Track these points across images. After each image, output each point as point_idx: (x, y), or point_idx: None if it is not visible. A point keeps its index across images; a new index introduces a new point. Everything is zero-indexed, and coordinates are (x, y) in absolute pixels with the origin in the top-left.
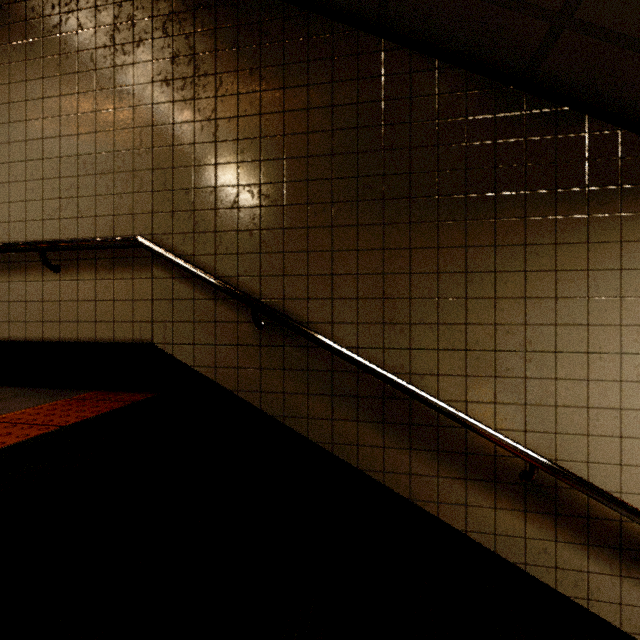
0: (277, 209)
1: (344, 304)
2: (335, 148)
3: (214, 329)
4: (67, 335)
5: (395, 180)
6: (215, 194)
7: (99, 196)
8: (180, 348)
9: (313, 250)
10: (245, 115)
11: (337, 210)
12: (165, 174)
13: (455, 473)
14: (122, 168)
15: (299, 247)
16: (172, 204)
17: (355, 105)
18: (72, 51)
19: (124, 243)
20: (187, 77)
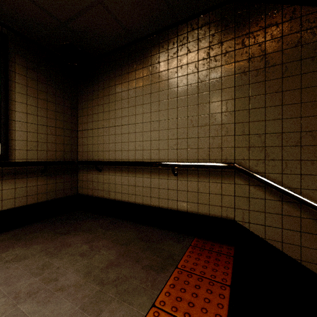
0: None
1: None
2: None
3: (281, 219)
4: (181, 208)
5: None
6: (281, 137)
7: (200, 138)
8: (254, 226)
9: None
10: (307, 87)
11: None
12: (243, 125)
13: None
14: (214, 123)
15: None
16: (248, 142)
17: None
18: (184, 64)
19: (224, 167)
20: (259, 68)
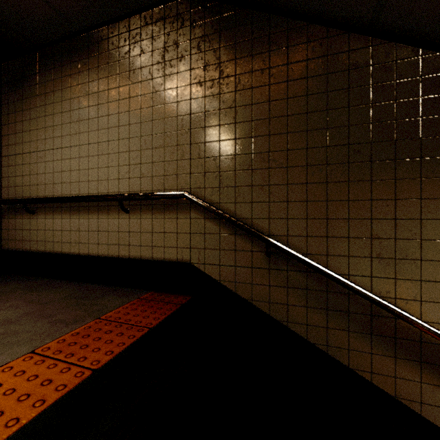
0: (282, 170)
1: (337, 241)
2: (329, 123)
3: (234, 255)
4: (134, 254)
5: (381, 146)
6: (235, 160)
7: (154, 163)
8: (209, 267)
9: (311, 200)
10: (257, 103)
11: (331, 170)
12: (199, 147)
13: (437, 381)
14: (169, 144)
15: (300, 198)
16: (204, 167)
17: (346, 90)
18: (137, 68)
19: (174, 196)
20: (215, 79)
